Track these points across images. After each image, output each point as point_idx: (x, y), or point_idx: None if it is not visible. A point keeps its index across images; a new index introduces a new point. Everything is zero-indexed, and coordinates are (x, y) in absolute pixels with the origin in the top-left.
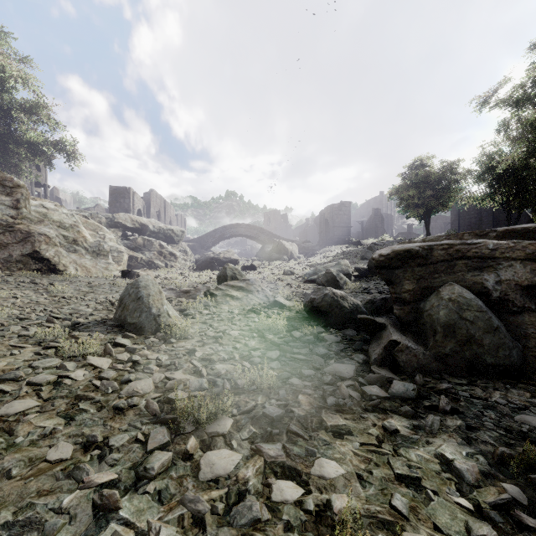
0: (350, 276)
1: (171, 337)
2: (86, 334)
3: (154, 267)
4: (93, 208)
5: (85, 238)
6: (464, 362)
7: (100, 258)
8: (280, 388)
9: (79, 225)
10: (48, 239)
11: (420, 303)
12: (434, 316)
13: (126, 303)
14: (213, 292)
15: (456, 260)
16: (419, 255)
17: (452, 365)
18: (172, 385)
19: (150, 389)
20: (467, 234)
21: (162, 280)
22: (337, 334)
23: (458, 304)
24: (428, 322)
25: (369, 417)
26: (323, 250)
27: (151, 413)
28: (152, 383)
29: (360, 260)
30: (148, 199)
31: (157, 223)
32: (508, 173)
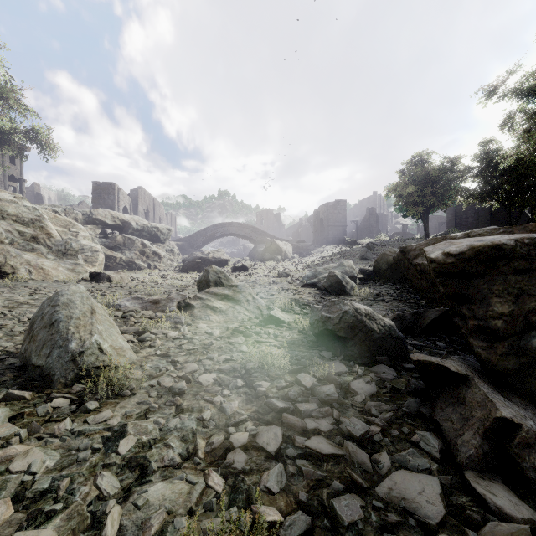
0: (355, 279)
1: (95, 394)
2: None
3: (135, 268)
4: (77, 205)
5: (50, 235)
6: None
7: (66, 258)
8: None
9: (42, 220)
10: None
11: (527, 338)
12: None
13: (33, 331)
14: (190, 303)
15: None
16: (517, 255)
17: None
18: None
19: None
20: None
21: (138, 283)
22: (369, 378)
23: None
24: None
25: None
26: (318, 250)
27: None
28: None
29: (360, 260)
30: (135, 196)
31: (141, 220)
32: (509, 171)
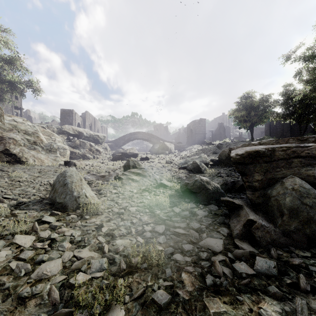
0: (207, 165)
1: (86, 214)
2: (24, 212)
3: (86, 158)
4: (51, 122)
5: (41, 140)
6: (305, 237)
7: (51, 153)
8: (166, 264)
9: (38, 132)
10: (15, 142)
11: (267, 190)
12: (280, 201)
13: (56, 188)
14: (121, 177)
15: (293, 158)
16: (265, 155)
17: (296, 239)
18: (76, 266)
19: (57, 271)
20: (292, 139)
21: (90, 167)
22: (204, 209)
23: (300, 192)
24: (275, 205)
25: (244, 300)
26: (189, 148)
27: (51, 302)
28: (61, 264)
29: (212, 154)
30: (84, 117)
31: (89, 131)
32: (300, 102)
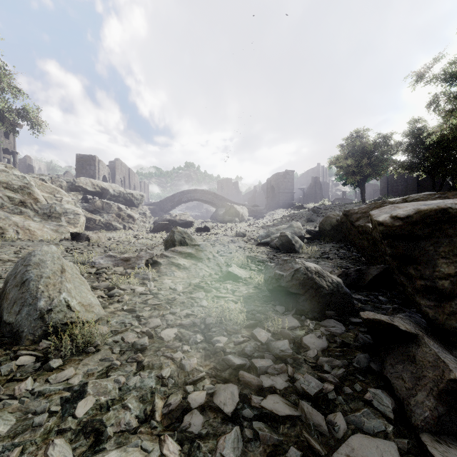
0: (303, 239)
1: (61, 351)
2: None
3: (112, 229)
4: (63, 174)
5: (36, 200)
6: None
7: (51, 220)
8: None
9: (30, 187)
10: None
11: None
12: None
13: (6, 289)
14: (157, 260)
15: None
16: None
17: None
18: None
19: None
20: None
21: (113, 242)
22: (319, 333)
23: None
24: None
25: None
26: (270, 213)
27: None
28: None
29: (306, 222)
30: (113, 167)
31: (118, 187)
32: (434, 145)
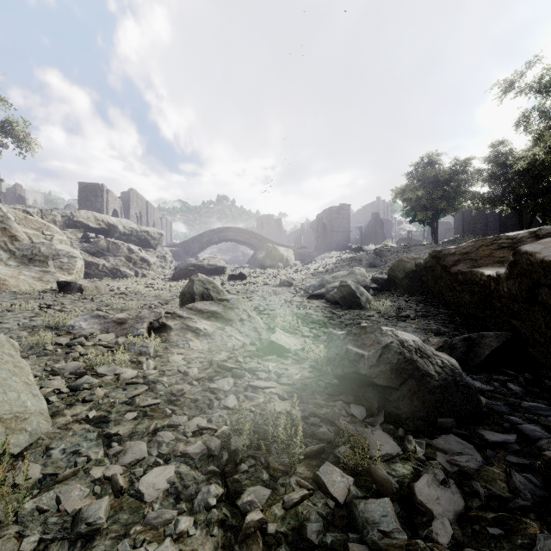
0: (368, 289)
1: None
2: None
3: (120, 276)
4: (63, 208)
5: (15, 238)
6: None
7: (33, 264)
8: None
9: (5, 220)
10: None
11: None
12: None
13: None
14: (166, 323)
15: None
16: None
17: None
18: None
19: None
20: None
21: (116, 294)
22: (442, 472)
23: None
24: None
25: None
26: (321, 257)
27: None
28: None
29: (368, 267)
30: (127, 199)
31: (129, 223)
32: (521, 174)
